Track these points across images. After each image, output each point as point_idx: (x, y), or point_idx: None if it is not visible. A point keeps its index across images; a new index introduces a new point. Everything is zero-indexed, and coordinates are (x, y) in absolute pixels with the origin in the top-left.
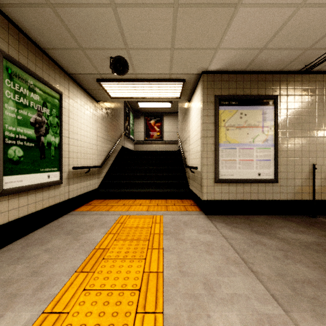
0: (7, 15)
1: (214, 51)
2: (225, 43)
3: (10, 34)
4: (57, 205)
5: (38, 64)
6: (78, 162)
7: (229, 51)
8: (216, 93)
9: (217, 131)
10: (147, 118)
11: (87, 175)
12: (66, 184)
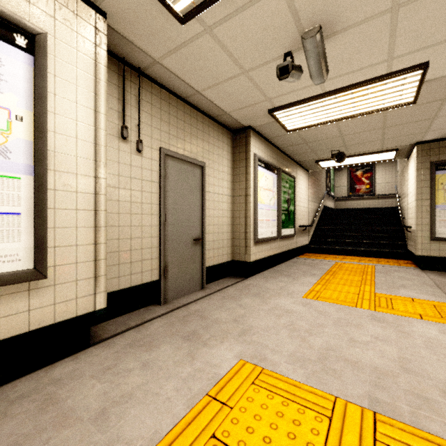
0: (281, 149)
1: (424, 133)
2: (433, 129)
3: (281, 158)
4: (292, 250)
5: (287, 166)
6: (299, 222)
7: (440, 130)
8: (433, 159)
9: (433, 194)
10: (351, 169)
11: (303, 232)
12: (295, 237)
